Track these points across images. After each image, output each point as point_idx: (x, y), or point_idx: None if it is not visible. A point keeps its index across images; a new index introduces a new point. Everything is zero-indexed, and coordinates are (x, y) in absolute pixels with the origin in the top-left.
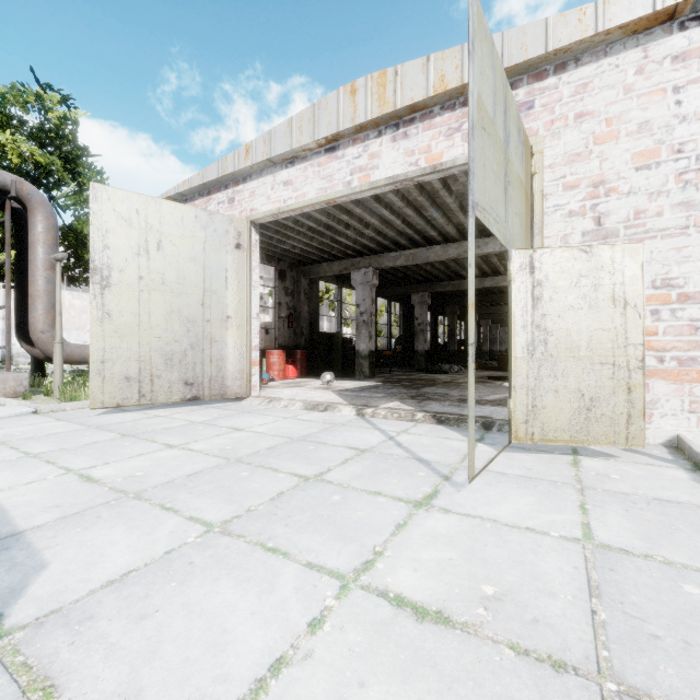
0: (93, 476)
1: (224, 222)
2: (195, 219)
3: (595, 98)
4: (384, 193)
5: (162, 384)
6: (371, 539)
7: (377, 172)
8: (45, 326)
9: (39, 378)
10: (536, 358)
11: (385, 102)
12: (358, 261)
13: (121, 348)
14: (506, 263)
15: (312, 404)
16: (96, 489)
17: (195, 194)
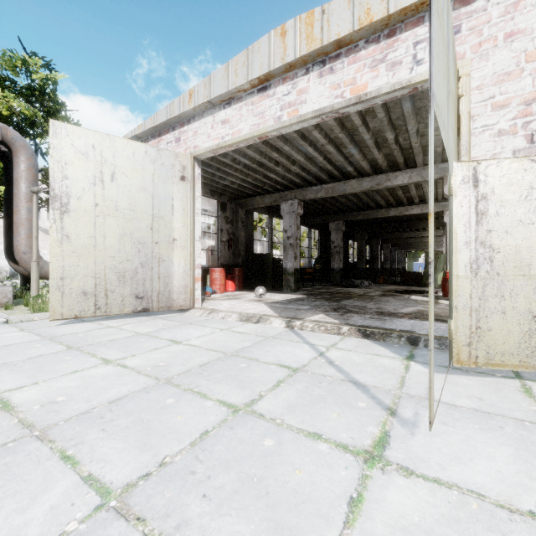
0: (12, 401)
1: (171, 157)
2: (145, 154)
3: (527, 16)
4: (309, 130)
5: (115, 298)
6: (318, 534)
7: (305, 106)
8: (26, 248)
9: (26, 291)
10: (480, 276)
11: (313, 39)
12: (285, 195)
13: (79, 266)
14: (409, 195)
15: (246, 316)
16: (4, 422)
17: (148, 136)
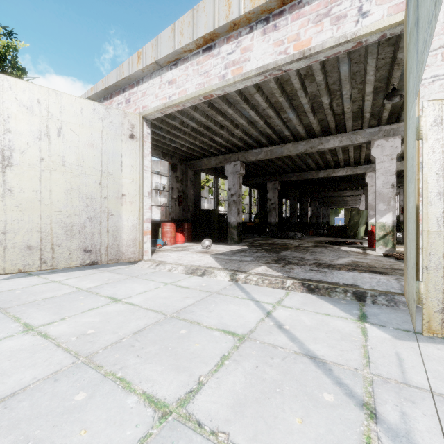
0: None
1: (119, 116)
2: (93, 111)
3: None
4: (252, 93)
5: (62, 251)
6: None
7: (249, 63)
8: None
9: None
10: None
11: None
12: (229, 157)
13: (23, 220)
14: (336, 159)
15: (192, 268)
16: None
17: (101, 98)
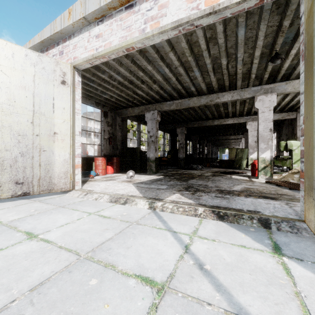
0: None
1: (52, 63)
2: (25, 57)
3: None
4: (167, 51)
5: None
6: None
7: (165, 18)
8: None
9: None
10: None
11: None
12: (149, 107)
13: None
14: (227, 111)
15: (115, 197)
16: None
17: (38, 51)
